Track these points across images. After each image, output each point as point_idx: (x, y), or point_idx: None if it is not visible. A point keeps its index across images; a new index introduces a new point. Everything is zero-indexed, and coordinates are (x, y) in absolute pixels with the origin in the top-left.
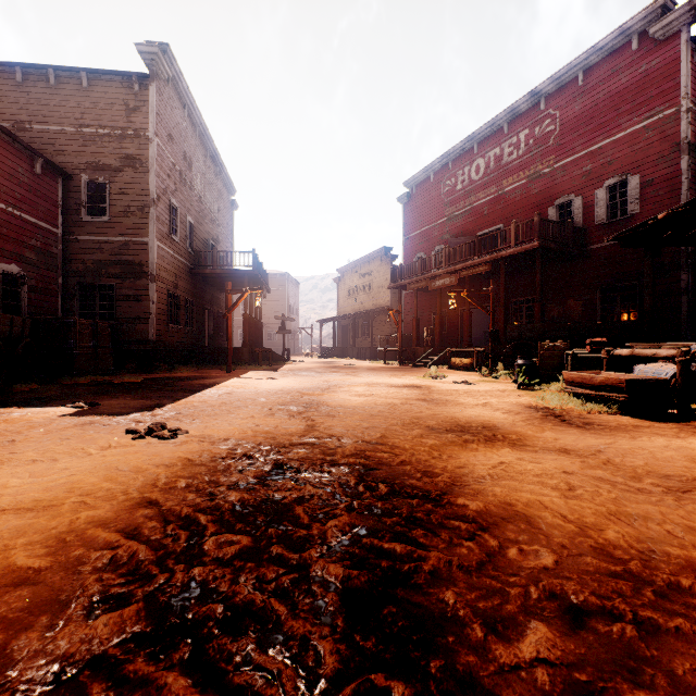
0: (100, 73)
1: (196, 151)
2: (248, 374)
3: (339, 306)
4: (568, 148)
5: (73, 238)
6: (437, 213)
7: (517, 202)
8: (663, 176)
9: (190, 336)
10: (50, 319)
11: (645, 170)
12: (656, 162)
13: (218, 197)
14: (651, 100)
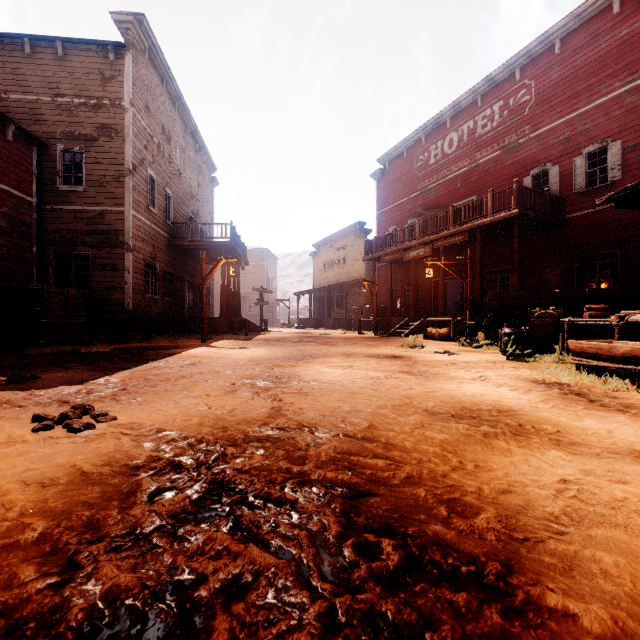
0: (75, 42)
1: (175, 126)
2: (222, 344)
3: (315, 279)
4: (544, 117)
5: (49, 208)
6: (410, 188)
7: (491, 174)
8: None
9: (169, 306)
10: (17, 286)
11: (627, 135)
12: (639, 127)
13: (198, 173)
14: (634, 63)
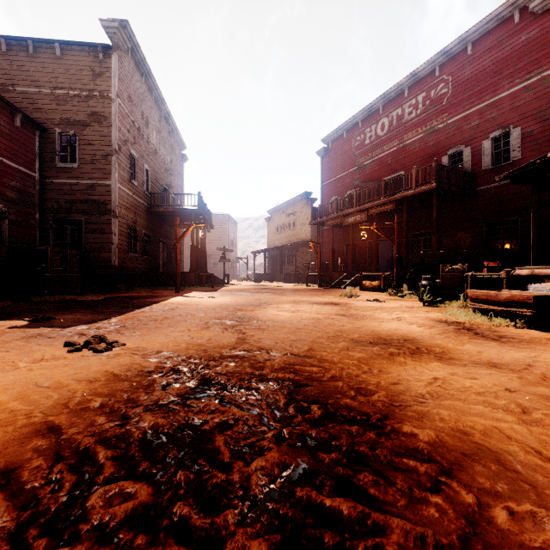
0: (71, 44)
1: (152, 112)
2: (193, 294)
3: (269, 240)
4: (459, 107)
5: (48, 181)
6: (349, 163)
7: (415, 153)
8: (541, 128)
9: (147, 263)
10: (25, 247)
11: (525, 123)
12: (535, 116)
13: (170, 151)
14: (531, 64)
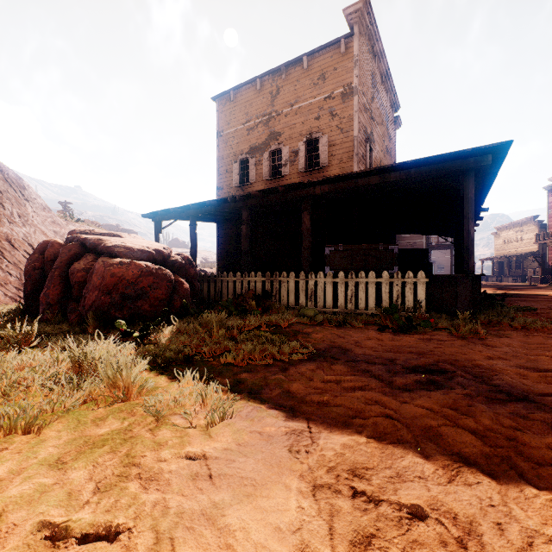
0: None
1: None
2: None
3: (496, 249)
4: None
5: (398, 242)
6: None
7: None
8: None
9: None
10: None
11: None
12: None
13: None
14: None
